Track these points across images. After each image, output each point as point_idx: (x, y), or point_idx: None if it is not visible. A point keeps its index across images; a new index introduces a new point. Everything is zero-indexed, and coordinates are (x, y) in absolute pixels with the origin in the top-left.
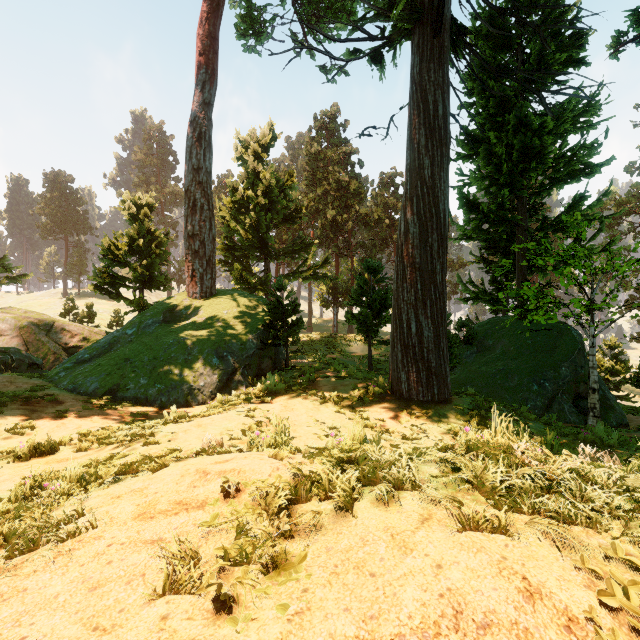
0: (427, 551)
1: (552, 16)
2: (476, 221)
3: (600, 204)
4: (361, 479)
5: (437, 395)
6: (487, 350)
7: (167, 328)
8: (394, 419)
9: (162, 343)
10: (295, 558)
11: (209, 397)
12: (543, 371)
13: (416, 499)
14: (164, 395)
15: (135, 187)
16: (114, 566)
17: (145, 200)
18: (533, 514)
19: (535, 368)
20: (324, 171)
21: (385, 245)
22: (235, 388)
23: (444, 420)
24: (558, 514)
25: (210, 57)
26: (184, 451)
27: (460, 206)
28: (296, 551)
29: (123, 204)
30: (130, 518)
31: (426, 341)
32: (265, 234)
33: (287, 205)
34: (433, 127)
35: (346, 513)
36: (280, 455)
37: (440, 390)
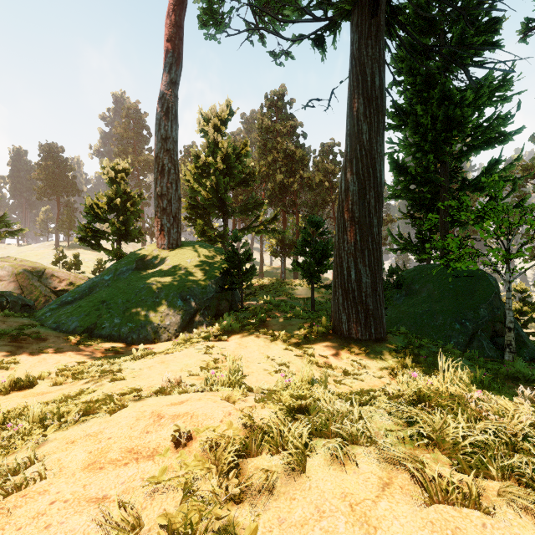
0: (393, 531)
1: (471, 5)
2: (405, 182)
3: (513, 167)
4: (313, 430)
5: (374, 334)
6: (414, 293)
7: (139, 274)
8: (336, 356)
9: (134, 287)
10: (244, 532)
11: (174, 334)
12: (464, 312)
13: (372, 456)
14: (135, 333)
15: (115, 156)
16: (51, 532)
17: (122, 166)
18: (504, 481)
19: (457, 309)
20: (273, 142)
21: (325, 204)
22: (197, 326)
23: (381, 357)
24: (531, 480)
25: (176, 43)
26: (147, 387)
27: (391, 169)
28: (245, 521)
29: (103, 169)
30: (79, 468)
31: (364, 286)
32: (223, 194)
33: (242, 170)
34: (370, 96)
35: (299, 472)
36: (232, 398)
37: (377, 330)
